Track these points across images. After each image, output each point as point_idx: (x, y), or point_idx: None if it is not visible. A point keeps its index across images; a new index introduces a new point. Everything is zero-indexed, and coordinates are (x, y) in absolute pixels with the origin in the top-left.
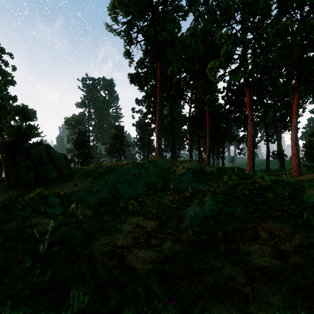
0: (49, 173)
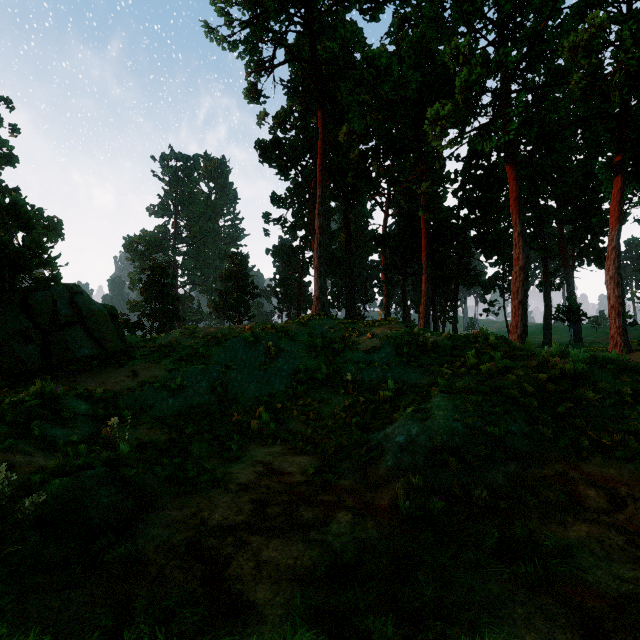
0: (74, 348)
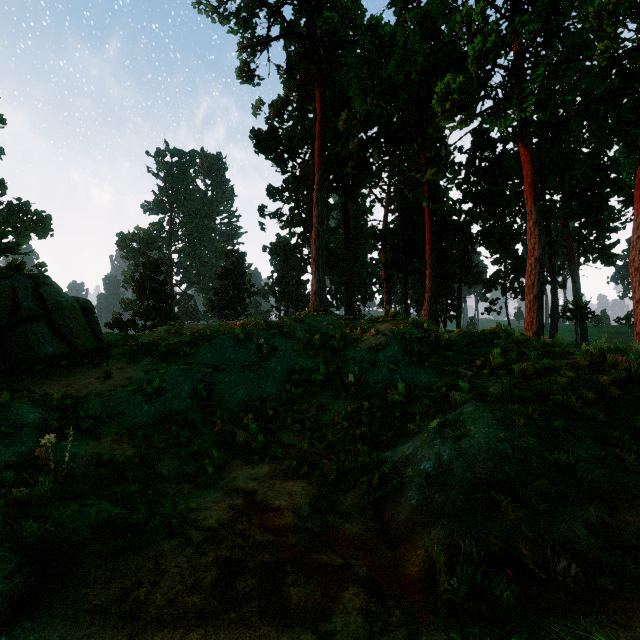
0: (35, 346)
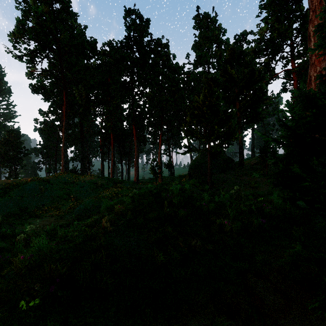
0: None
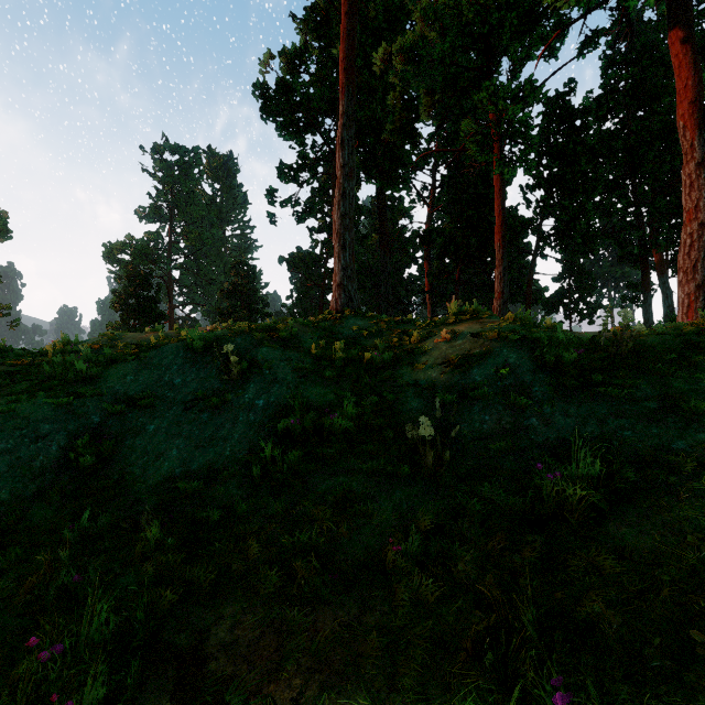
0: None
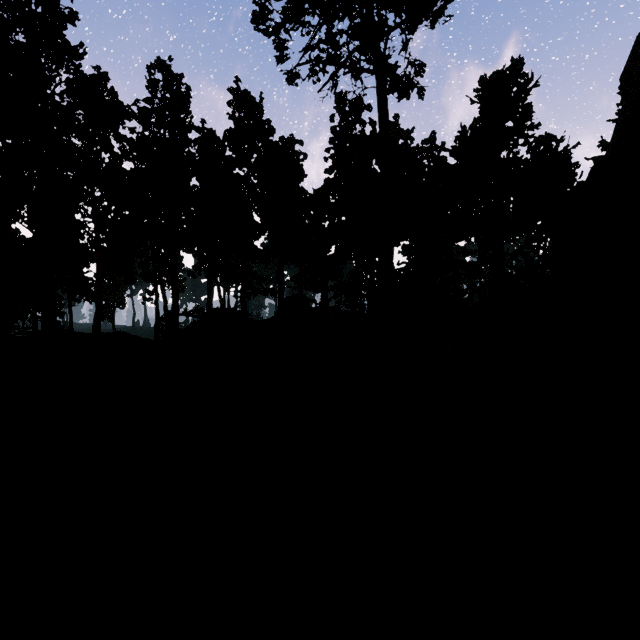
0: None
